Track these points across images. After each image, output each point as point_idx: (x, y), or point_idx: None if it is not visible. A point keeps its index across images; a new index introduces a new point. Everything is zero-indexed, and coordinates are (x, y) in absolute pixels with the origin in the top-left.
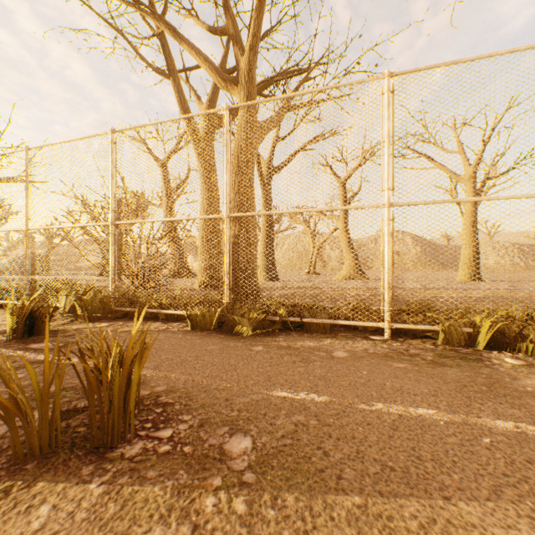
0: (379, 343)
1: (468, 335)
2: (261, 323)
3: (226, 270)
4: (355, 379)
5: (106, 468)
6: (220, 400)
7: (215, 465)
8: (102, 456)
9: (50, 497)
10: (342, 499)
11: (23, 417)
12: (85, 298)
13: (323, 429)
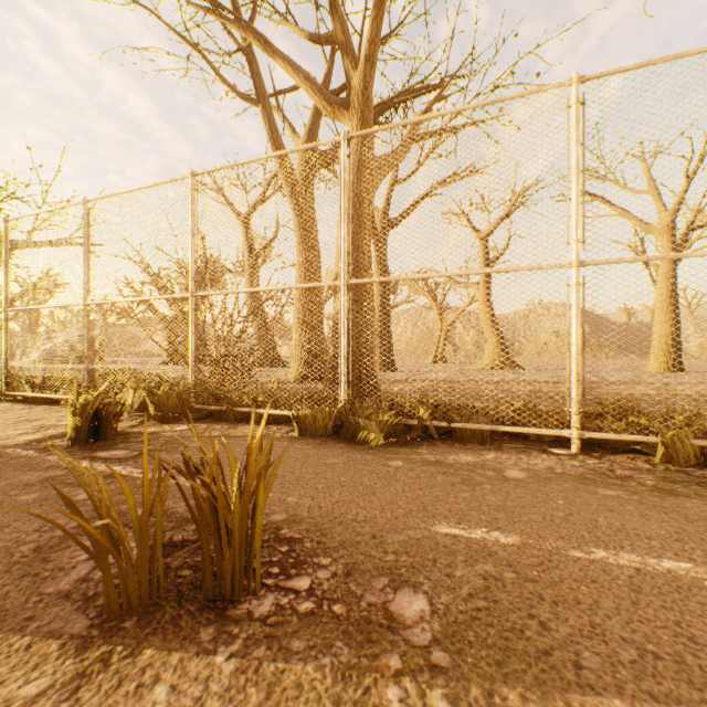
0: (567, 459)
1: (700, 450)
2: (392, 428)
3: (344, 356)
4: (550, 512)
5: (232, 632)
6: (364, 537)
7: (384, 635)
8: (222, 614)
9: (165, 673)
10: (594, 702)
11: (119, 556)
12: (159, 393)
13: (526, 586)
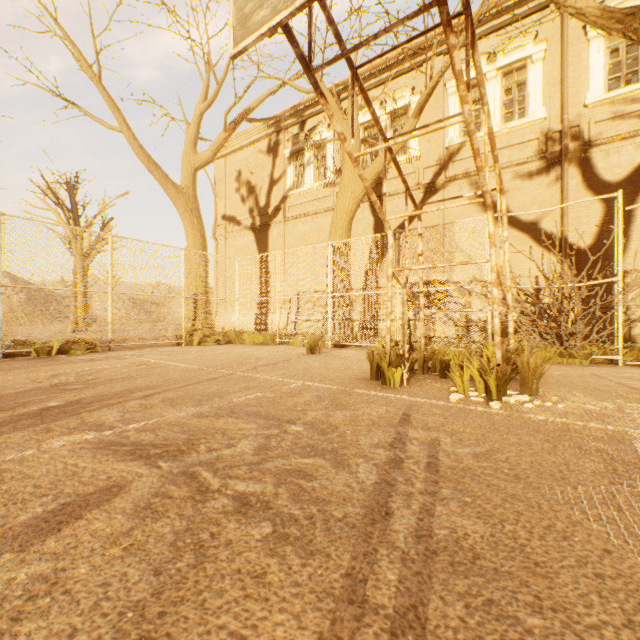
0: None
1: (49, 351)
2: None
3: None
4: None
5: None
6: None
7: None
8: None
9: None
10: None
11: None
12: None
13: None
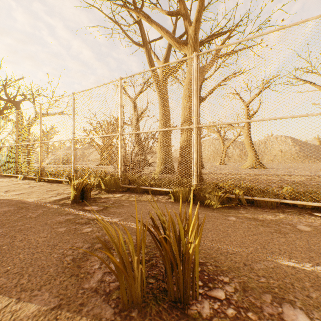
0: None
1: None
2: (221, 198)
3: (195, 162)
4: None
5: None
6: (240, 264)
7: None
8: (184, 313)
9: None
10: None
11: (127, 275)
12: (106, 179)
13: None
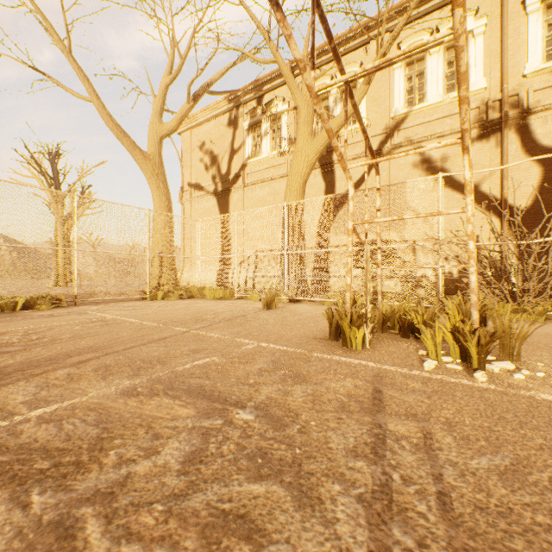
0: None
1: (14, 307)
2: None
3: None
4: None
5: None
6: None
7: None
8: None
9: None
10: None
11: None
12: None
13: None
